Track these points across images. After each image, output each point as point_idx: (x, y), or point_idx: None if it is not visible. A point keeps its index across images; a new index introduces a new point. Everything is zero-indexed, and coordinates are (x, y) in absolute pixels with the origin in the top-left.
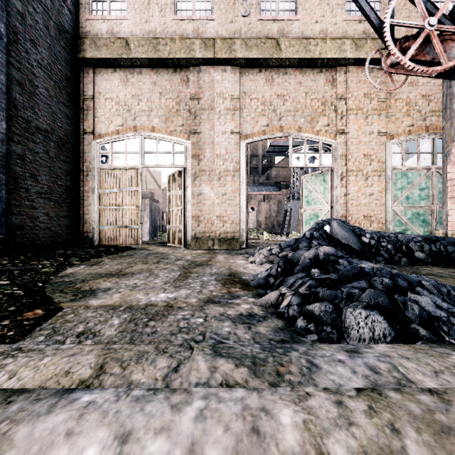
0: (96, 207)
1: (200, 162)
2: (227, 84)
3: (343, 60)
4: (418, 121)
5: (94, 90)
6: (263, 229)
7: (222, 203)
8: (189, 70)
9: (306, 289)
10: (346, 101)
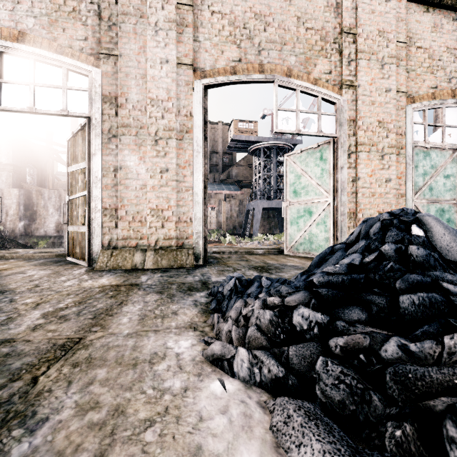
0: None
1: (118, 109)
2: None
3: None
4: (442, 82)
5: None
6: (224, 231)
7: (162, 186)
8: None
9: None
10: (355, 38)
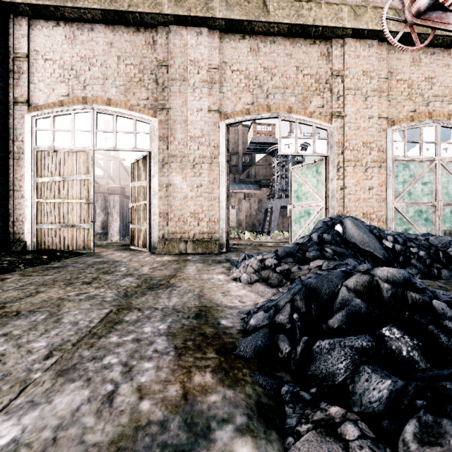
0: (31, 200)
1: (169, 145)
2: (204, 50)
3: (340, 29)
4: (420, 106)
5: (29, 48)
6: (243, 228)
7: (197, 197)
8: (156, 30)
9: None
10: (343, 79)
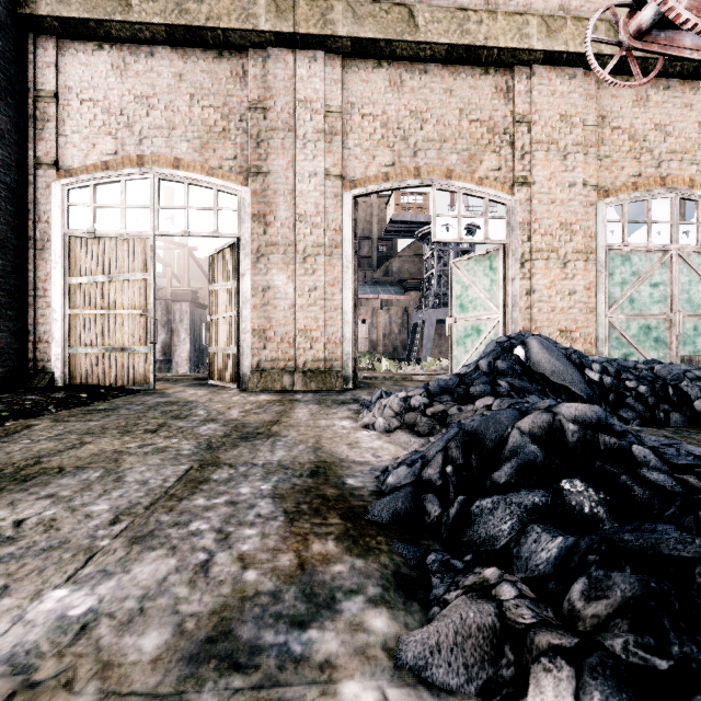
0: (61, 310)
1: (267, 228)
2: (319, 84)
3: (525, 52)
4: (648, 167)
5: (57, 82)
6: (379, 354)
7: (310, 306)
8: (247, 54)
9: (637, 638)
10: (530, 127)
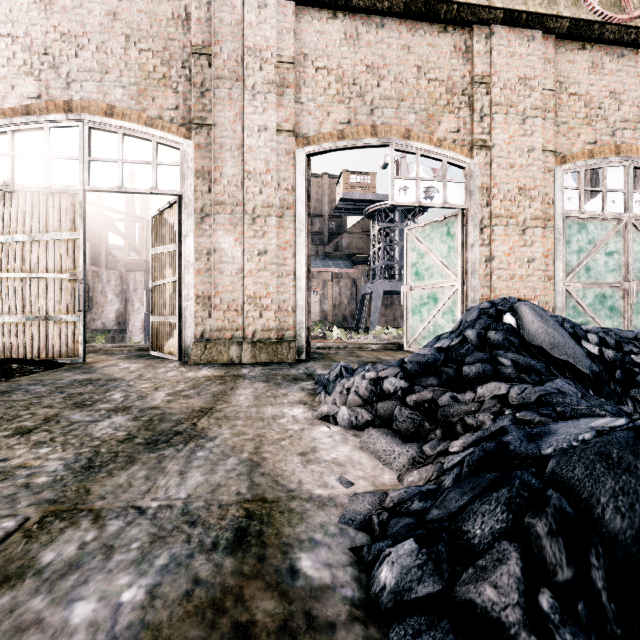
0: None
1: (212, 185)
2: (270, 32)
3: (485, 9)
4: (603, 135)
5: None
6: (330, 323)
7: (260, 271)
8: None
9: None
10: (489, 88)
